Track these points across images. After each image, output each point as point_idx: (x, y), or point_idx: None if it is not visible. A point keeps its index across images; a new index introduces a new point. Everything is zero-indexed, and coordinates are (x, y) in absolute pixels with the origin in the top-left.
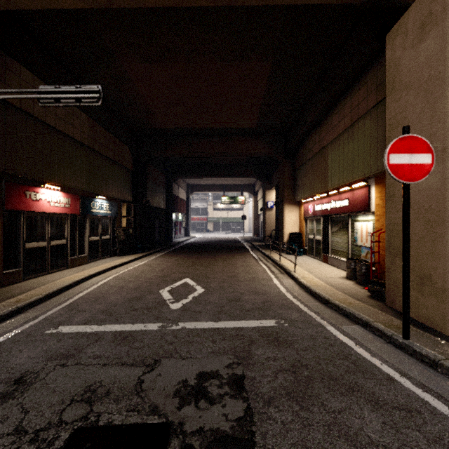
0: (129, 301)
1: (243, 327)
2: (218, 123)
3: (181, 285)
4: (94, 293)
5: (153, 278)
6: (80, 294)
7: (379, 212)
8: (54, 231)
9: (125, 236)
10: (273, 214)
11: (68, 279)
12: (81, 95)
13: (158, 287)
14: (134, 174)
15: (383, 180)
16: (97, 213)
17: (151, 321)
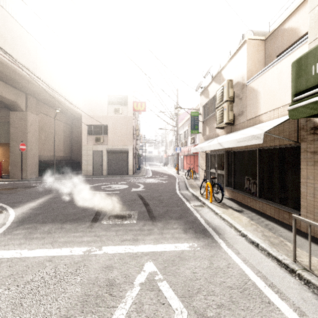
0: None
1: None
2: None
3: None
4: None
5: None
6: None
7: (0, 155)
8: None
9: None
10: None
11: None
12: None
13: None
14: None
15: (2, 145)
16: None
17: None
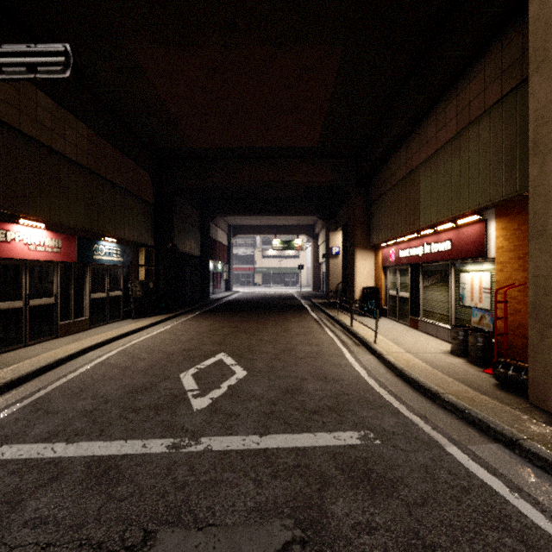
0: (131, 393)
1: (307, 448)
2: (268, 140)
3: (213, 365)
4: (82, 379)
5: (174, 353)
6: (60, 380)
7: (504, 259)
8: (36, 286)
9: (143, 291)
10: (339, 262)
11: (51, 355)
12: (34, 58)
13: (180, 369)
14: (156, 209)
15: (510, 211)
16: (103, 261)
17: (157, 434)
